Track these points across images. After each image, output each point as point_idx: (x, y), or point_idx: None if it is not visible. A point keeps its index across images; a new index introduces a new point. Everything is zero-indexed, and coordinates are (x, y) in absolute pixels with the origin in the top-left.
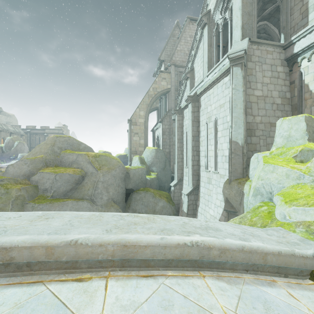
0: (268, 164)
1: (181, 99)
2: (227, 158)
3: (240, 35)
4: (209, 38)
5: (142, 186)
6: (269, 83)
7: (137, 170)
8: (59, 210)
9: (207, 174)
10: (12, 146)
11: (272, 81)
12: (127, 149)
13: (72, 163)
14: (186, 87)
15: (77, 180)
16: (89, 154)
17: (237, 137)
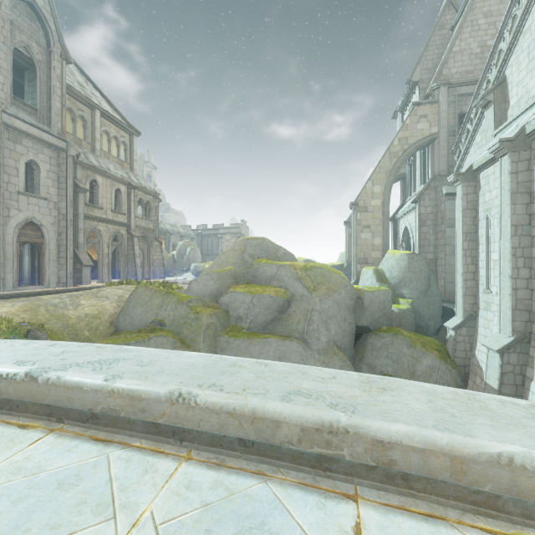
0: None
1: (465, 150)
2: None
3: None
4: None
5: (385, 324)
6: None
7: (376, 293)
8: (259, 351)
9: None
10: (184, 254)
11: None
12: (344, 255)
13: (270, 278)
14: (481, 123)
15: (280, 306)
16: (295, 265)
17: None
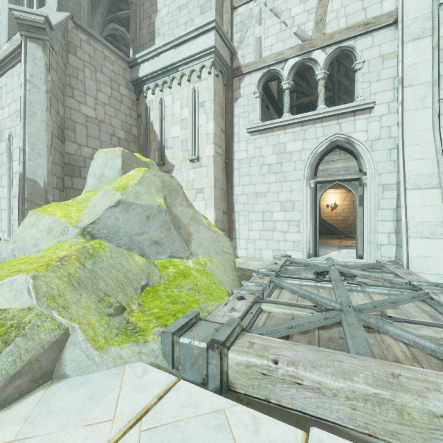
0: (33, 212)
1: None
2: None
3: None
4: None
5: None
6: (107, 104)
7: None
8: None
9: None
10: None
11: (112, 103)
12: None
13: None
14: None
15: None
16: None
17: (36, 171)
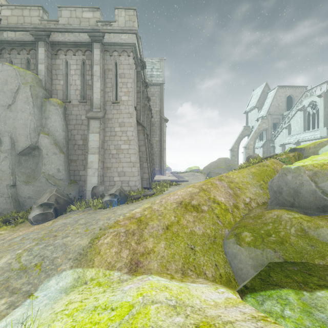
0: None
1: (277, 135)
2: None
3: (323, 126)
4: (304, 116)
5: None
6: None
7: None
8: None
9: None
10: None
11: None
12: None
13: None
14: (283, 130)
15: None
16: None
17: None
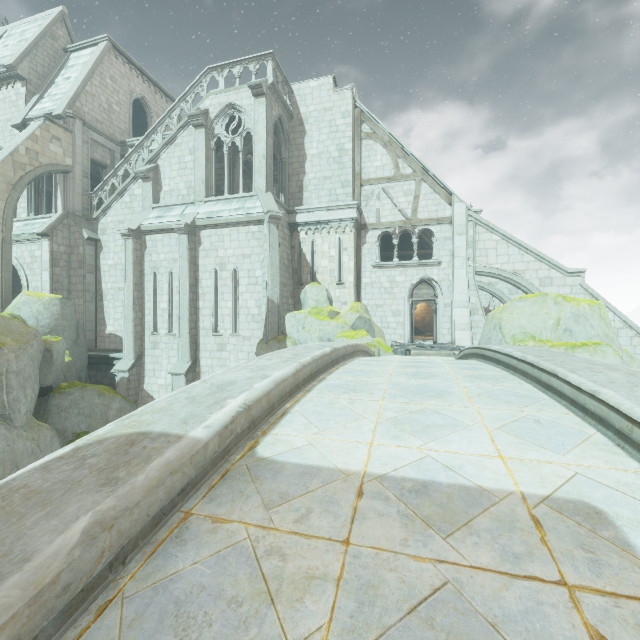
0: (323, 320)
1: (111, 203)
2: (257, 317)
3: (265, 186)
4: (207, 149)
5: (62, 380)
6: (282, 244)
7: (60, 343)
8: None
9: (217, 340)
10: None
11: (283, 242)
12: None
13: None
14: (131, 187)
15: None
16: None
17: (274, 295)
